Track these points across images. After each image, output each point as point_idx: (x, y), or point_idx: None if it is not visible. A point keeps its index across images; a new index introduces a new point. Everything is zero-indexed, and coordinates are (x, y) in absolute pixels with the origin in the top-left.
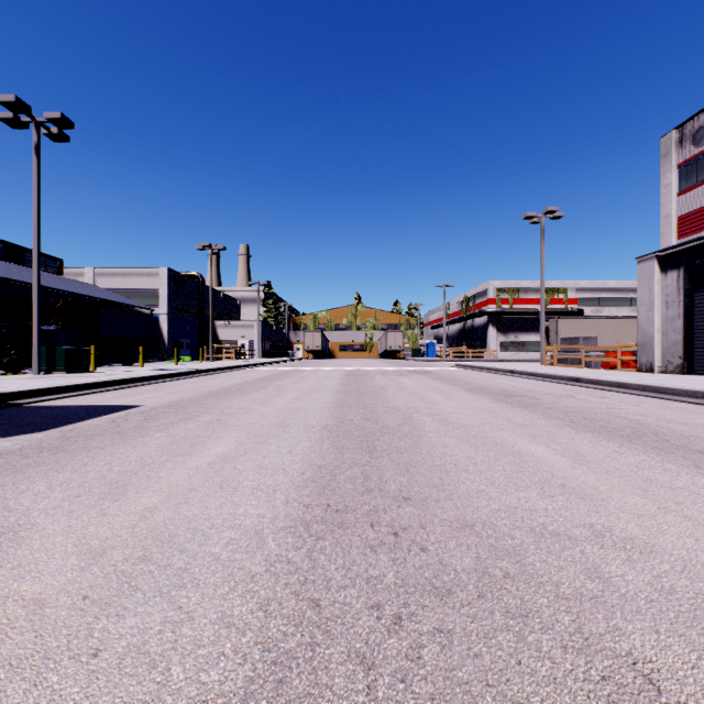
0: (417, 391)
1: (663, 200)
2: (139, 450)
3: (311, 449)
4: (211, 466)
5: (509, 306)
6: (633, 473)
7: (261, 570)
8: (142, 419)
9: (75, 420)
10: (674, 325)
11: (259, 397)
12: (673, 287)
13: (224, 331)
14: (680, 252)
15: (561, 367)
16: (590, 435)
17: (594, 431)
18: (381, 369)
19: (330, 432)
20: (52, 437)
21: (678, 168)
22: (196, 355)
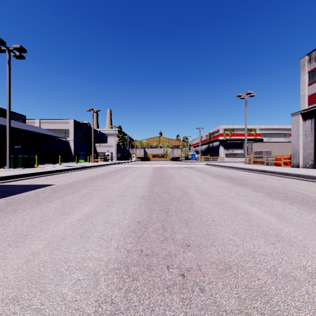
0: (188, 176)
1: (301, 88)
2: (43, 211)
3: (135, 210)
4: (79, 222)
5: (229, 137)
6: (313, 226)
7: (91, 311)
8: (51, 192)
9: (17, 193)
10: (309, 145)
11: (112, 180)
12: (309, 127)
13: (100, 148)
14: (312, 111)
15: (255, 165)
16: (280, 201)
17: (281, 199)
18: (171, 165)
19: (145, 200)
20: (0, 202)
21: (308, 73)
22: (86, 159)
